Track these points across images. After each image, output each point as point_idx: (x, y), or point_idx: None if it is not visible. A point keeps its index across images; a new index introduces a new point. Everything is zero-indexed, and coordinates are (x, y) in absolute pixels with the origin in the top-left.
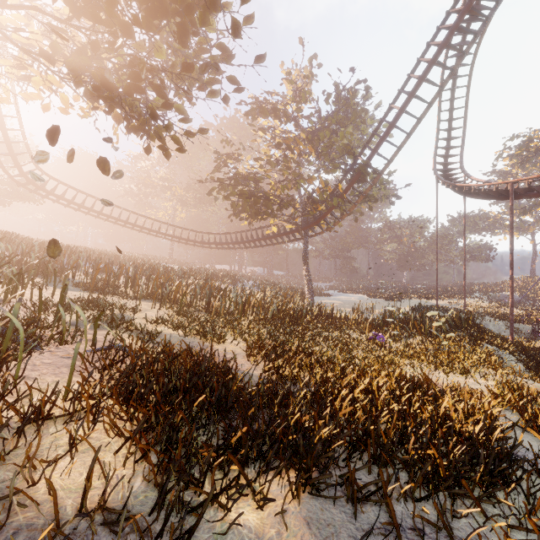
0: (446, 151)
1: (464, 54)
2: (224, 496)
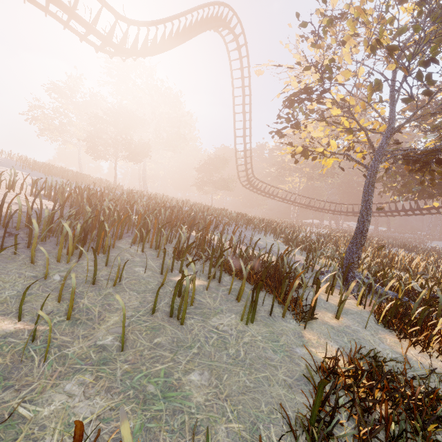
0: None
1: None
2: None
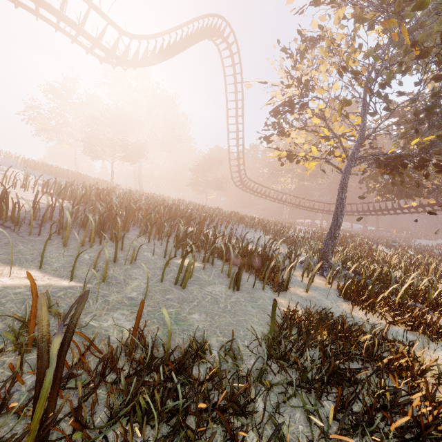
0: None
1: None
2: None
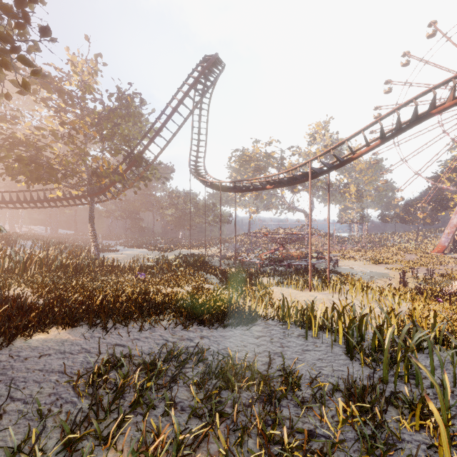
0: (197, 153)
1: (197, 104)
2: (27, 333)
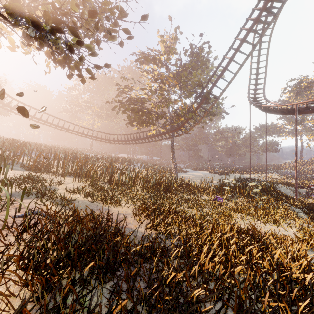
0: (255, 86)
1: (269, 25)
2: None
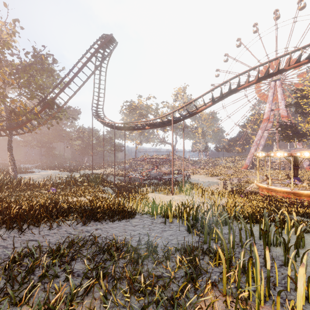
0: (98, 102)
1: (97, 67)
2: None
